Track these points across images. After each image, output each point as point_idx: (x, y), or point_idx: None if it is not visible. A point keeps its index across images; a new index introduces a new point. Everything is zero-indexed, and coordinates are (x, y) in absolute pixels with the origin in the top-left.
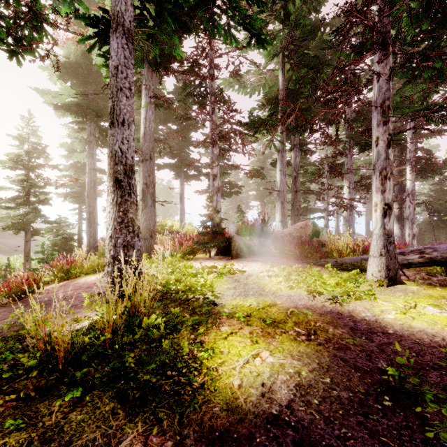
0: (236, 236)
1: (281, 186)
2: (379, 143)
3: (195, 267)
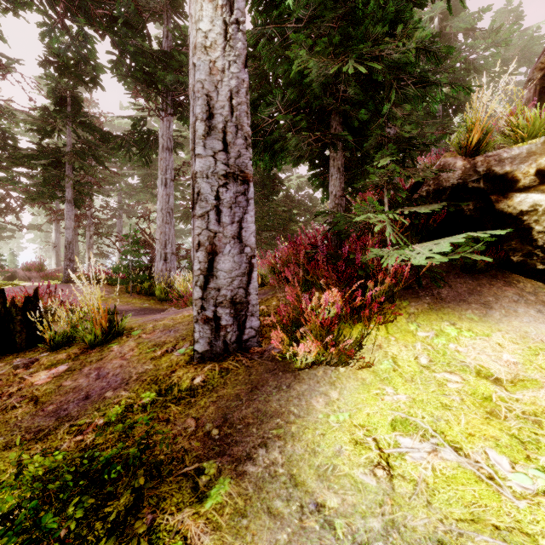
0: (20, 270)
1: (56, 240)
2: (88, 237)
3: (0, 280)
